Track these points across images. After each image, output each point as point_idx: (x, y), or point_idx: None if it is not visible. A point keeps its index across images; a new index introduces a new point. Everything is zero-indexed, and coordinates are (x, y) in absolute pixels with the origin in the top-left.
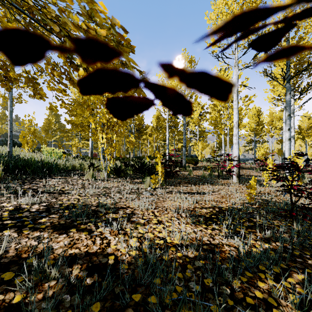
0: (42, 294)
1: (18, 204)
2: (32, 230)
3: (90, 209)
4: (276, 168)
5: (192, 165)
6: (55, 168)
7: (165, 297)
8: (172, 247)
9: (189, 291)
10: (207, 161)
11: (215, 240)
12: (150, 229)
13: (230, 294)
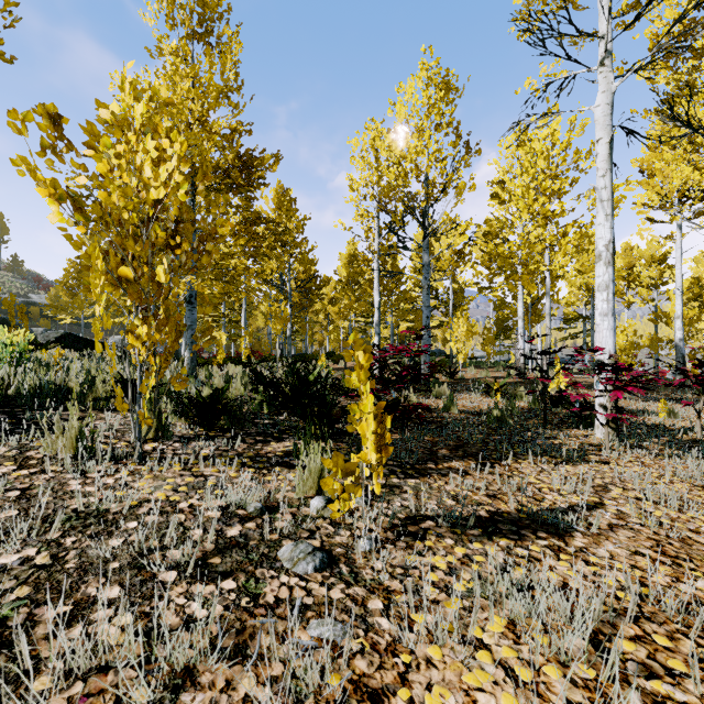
0: None
1: None
2: None
3: None
4: None
5: (443, 379)
6: None
7: None
8: None
9: None
10: (475, 365)
11: None
12: None
13: None
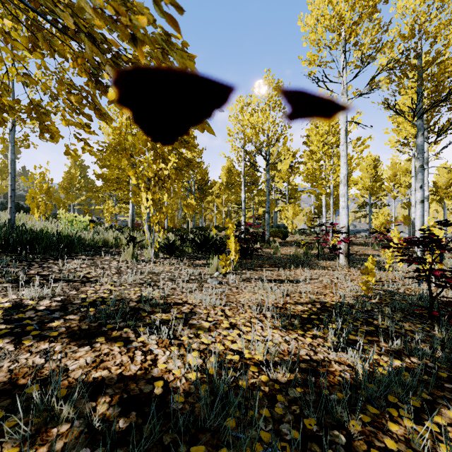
0: (46, 447)
1: (18, 298)
2: (37, 340)
3: (128, 307)
4: (407, 244)
5: (279, 240)
6: (77, 244)
7: (243, 451)
8: (253, 367)
9: (281, 439)
10: (301, 233)
11: (318, 354)
12: (219, 338)
13: (346, 444)
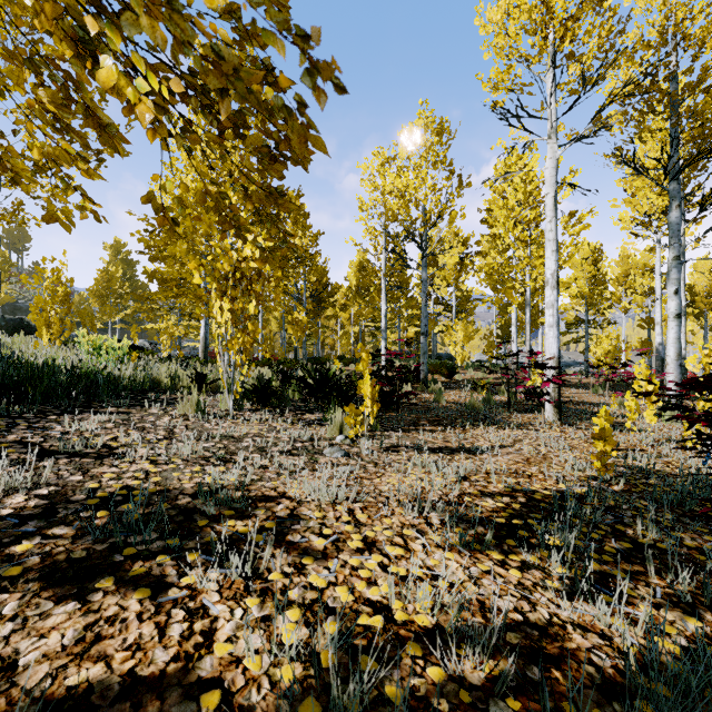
0: None
1: None
2: None
3: (173, 506)
4: (685, 389)
5: (443, 379)
6: (105, 387)
7: None
8: (413, 644)
9: None
10: (477, 367)
11: (538, 607)
12: (343, 573)
13: None
